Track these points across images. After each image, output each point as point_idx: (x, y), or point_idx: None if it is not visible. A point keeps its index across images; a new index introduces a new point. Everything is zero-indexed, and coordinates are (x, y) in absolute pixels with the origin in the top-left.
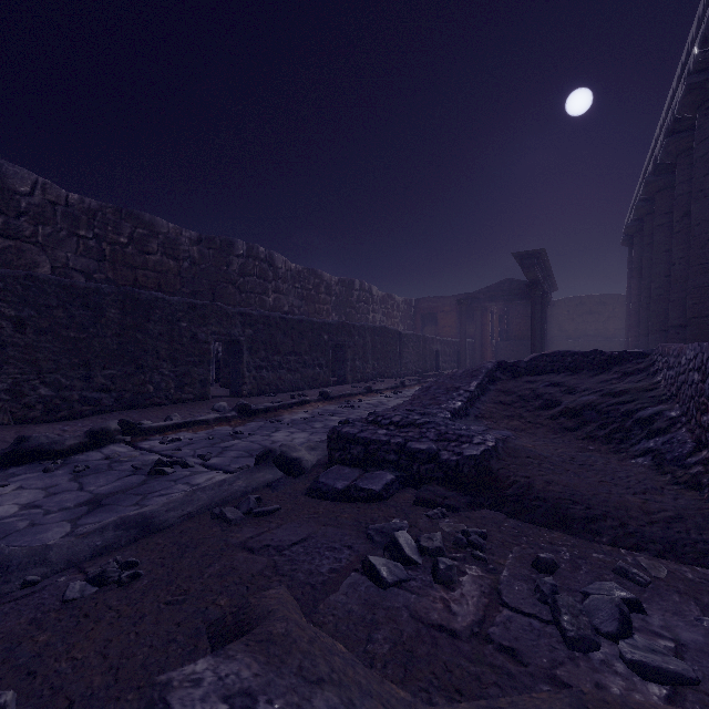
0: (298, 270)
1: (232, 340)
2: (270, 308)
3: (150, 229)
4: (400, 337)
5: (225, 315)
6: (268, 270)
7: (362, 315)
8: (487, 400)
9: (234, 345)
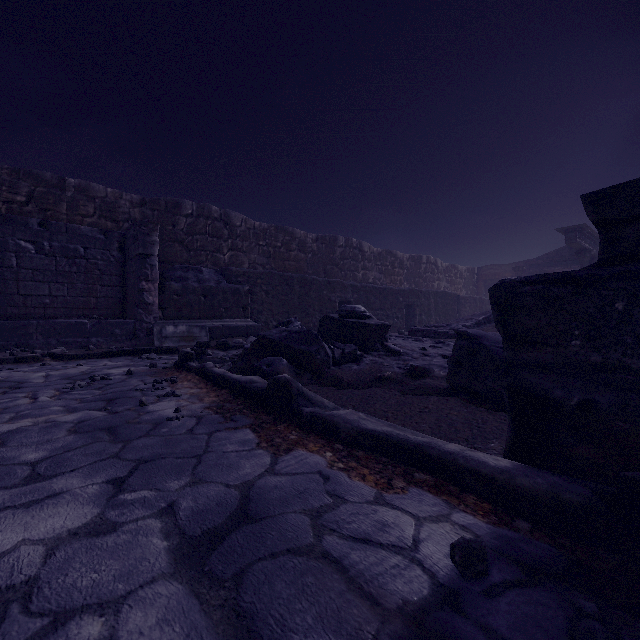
0: (379, 252)
1: (346, 301)
2: (360, 281)
3: (291, 236)
4: (458, 299)
5: (343, 286)
6: (358, 254)
7: (429, 283)
8: (490, 326)
9: (347, 303)
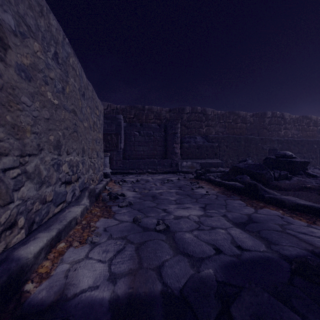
0: (296, 118)
1: (273, 149)
2: (282, 136)
3: (237, 116)
4: None
5: (271, 140)
6: (281, 121)
7: None
8: None
9: (274, 150)
